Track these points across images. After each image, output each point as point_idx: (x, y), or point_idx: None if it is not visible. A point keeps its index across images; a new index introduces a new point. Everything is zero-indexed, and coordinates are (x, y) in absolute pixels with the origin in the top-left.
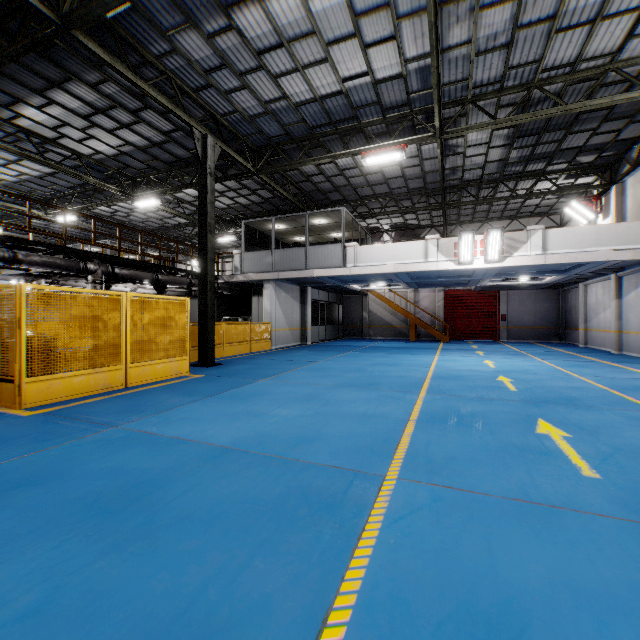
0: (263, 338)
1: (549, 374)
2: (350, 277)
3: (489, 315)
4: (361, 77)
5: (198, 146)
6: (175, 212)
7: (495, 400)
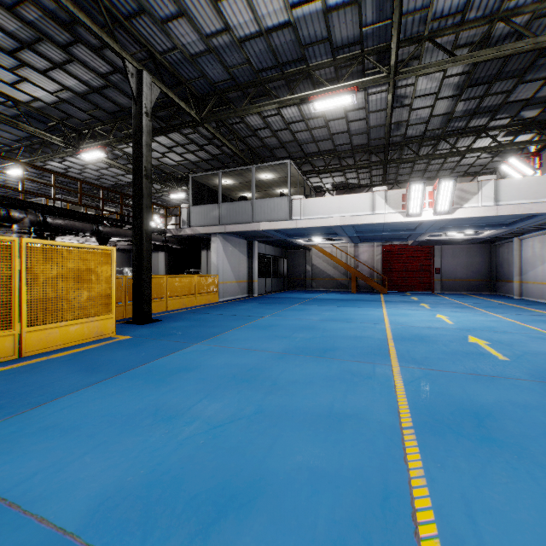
0: (210, 291)
1: (520, 333)
2: (296, 231)
3: (424, 268)
4: (311, 3)
5: (132, 82)
6: (124, 167)
7: (496, 378)
